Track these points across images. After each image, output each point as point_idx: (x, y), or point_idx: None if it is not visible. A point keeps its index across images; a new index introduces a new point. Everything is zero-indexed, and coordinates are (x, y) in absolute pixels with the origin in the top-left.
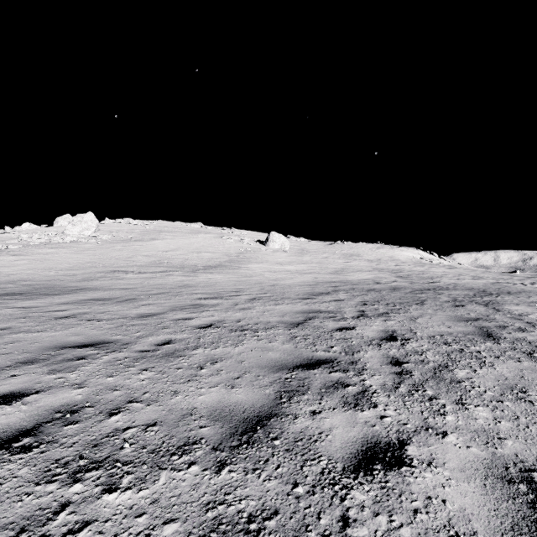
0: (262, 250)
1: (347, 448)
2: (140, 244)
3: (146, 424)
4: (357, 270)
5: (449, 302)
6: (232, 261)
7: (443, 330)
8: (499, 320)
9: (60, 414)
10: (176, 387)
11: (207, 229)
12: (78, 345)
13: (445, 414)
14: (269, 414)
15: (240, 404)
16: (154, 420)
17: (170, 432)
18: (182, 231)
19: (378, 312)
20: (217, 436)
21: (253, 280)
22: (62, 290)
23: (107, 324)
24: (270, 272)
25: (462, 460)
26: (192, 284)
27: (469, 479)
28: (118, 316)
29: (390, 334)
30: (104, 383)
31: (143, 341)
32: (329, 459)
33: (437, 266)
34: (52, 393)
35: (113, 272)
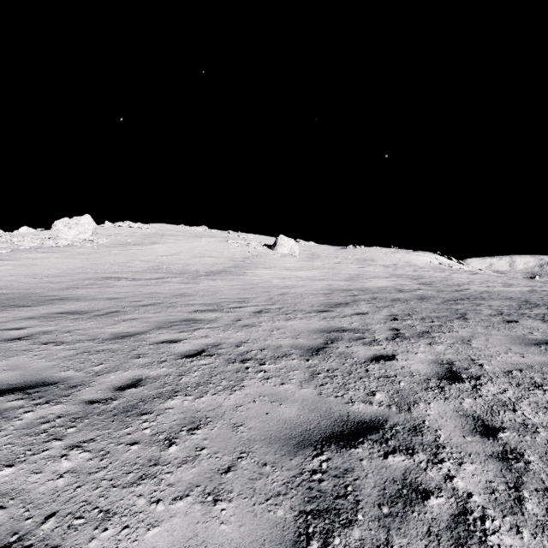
0: (269, 255)
1: None
2: (139, 248)
3: None
4: (374, 276)
5: (495, 316)
6: (238, 266)
7: (516, 360)
8: None
9: None
10: (113, 497)
11: (212, 233)
12: (2, 388)
13: None
14: None
15: None
16: None
17: None
18: (185, 234)
19: (416, 331)
20: None
21: (260, 288)
22: (37, 301)
23: (65, 350)
24: (279, 278)
25: None
26: (190, 293)
27: None
28: (86, 337)
29: (448, 368)
30: None
31: (99, 382)
32: None
33: (458, 272)
34: None
35: (104, 278)
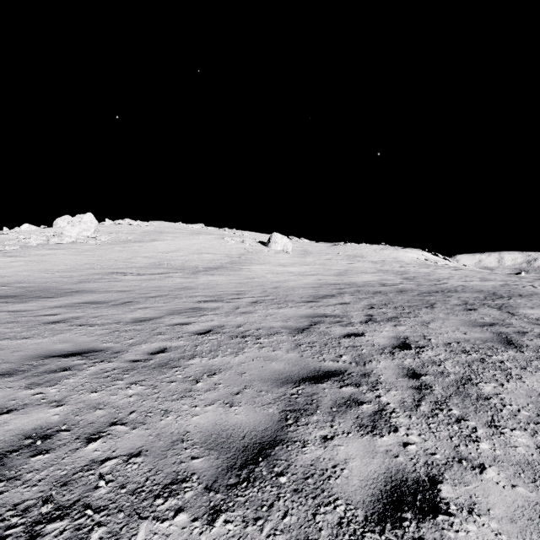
0: (264, 251)
1: (368, 488)
2: (140, 245)
3: (129, 453)
4: (362, 272)
5: (460, 305)
6: (234, 262)
7: (459, 336)
8: (517, 325)
9: (30, 441)
10: (167, 405)
11: (208, 230)
12: (64, 353)
13: (479, 441)
14: (273, 440)
15: (239, 427)
16: (139, 449)
17: (156, 465)
18: (183, 232)
19: (387, 316)
20: (212, 471)
21: (255, 282)
22: (57, 293)
23: (99, 329)
24: (272, 273)
25: (510, 505)
26: (192, 287)
27: (523, 534)
28: (112, 321)
29: (402, 341)
30: (86, 399)
31: (135, 350)
32: (347, 503)
33: (442, 267)
34: (26, 412)
35: (111, 273)
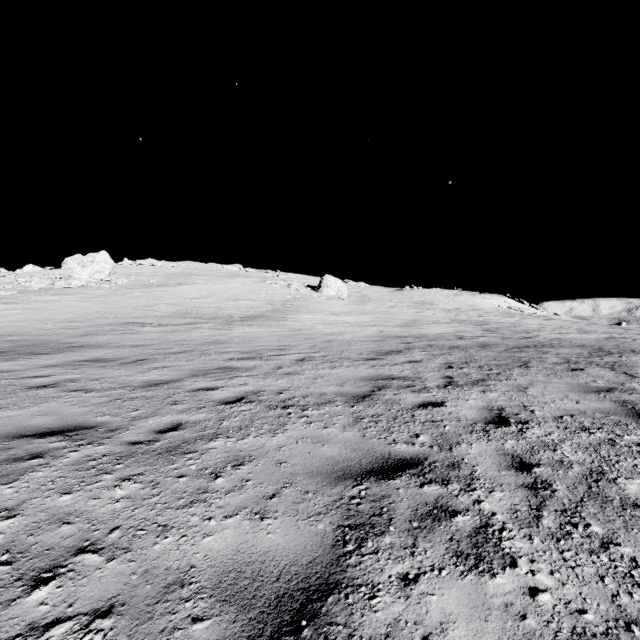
0: (314, 297)
1: None
2: (164, 290)
3: (93, 610)
4: (433, 322)
5: (561, 364)
6: (277, 310)
7: (570, 406)
8: None
9: None
10: (169, 516)
11: (247, 272)
12: (41, 432)
13: None
14: (325, 583)
15: (273, 558)
16: (111, 600)
17: (133, 635)
18: (216, 274)
19: (471, 379)
20: None
21: (303, 335)
22: (55, 348)
23: (97, 397)
24: (324, 324)
25: None
26: (224, 340)
27: None
28: (116, 385)
29: (497, 413)
30: (52, 506)
31: (138, 426)
32: None
33: (530, 317)
34: None
35: (126, 324)
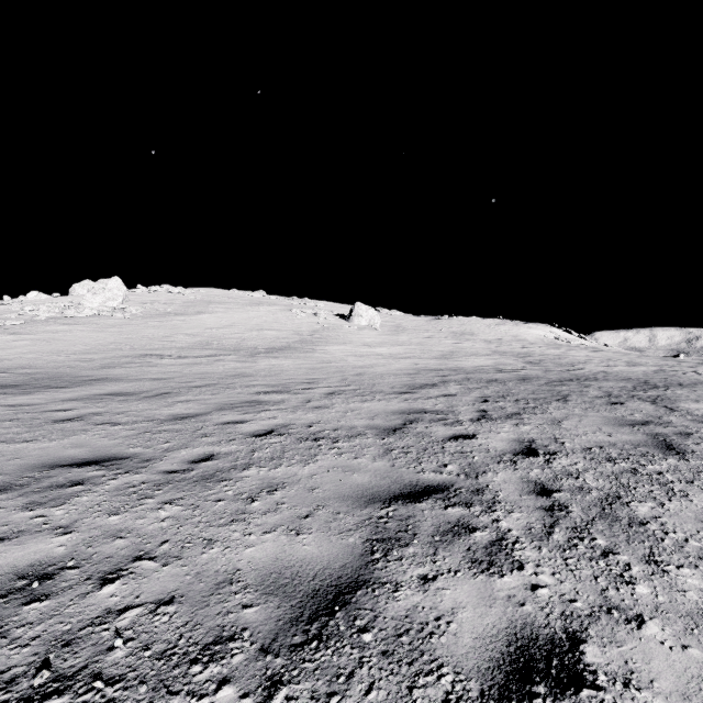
0: (344, 327)
1: (484, 649)
2: (182, 319)
3: (157, 600)
4: (472, 354)
5: (601, 398)
6: (304, 341)
7: (601, 439)
8: (677, 423)
9: (24, 582)
10: (212, 532)
11: (272, 299)
12: (77, 462)
13: (634, 583)
14: (355, 581)
15: (309, 564)
16: (171, 593)
17: (194, 616)
18: (238, 302)
19: (506, 412)
20: (270, 625)
21: (332, 367)
22: (71, 381)
23: (125, 430)
24: (355, 356)
25: (681, 674)
26: (249, 373)
27: None
28: (142, 418)
29: (527, 445)
30: (104, 524)
31: (171, 457)
32: (455, 672)
33: (577, 348)
34: (20, 542)
35: (144, 356)
